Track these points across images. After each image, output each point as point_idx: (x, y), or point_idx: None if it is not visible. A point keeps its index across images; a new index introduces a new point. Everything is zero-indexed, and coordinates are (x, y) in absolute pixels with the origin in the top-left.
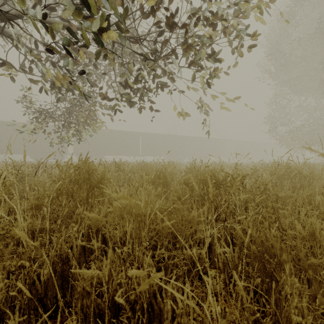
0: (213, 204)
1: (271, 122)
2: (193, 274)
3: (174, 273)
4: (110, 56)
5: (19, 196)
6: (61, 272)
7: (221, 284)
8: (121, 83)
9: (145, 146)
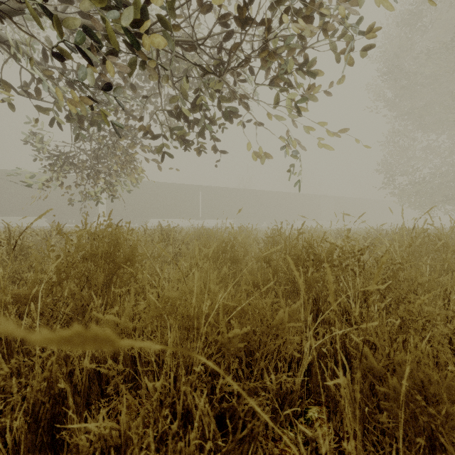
0: (312, 295)
1: (386, 170)
2: (281, 419)
3: (249, 429)
4: (150, 65)
5: (9, 280)
6: (49, 419)
7: (331, 440)
8: (170, 112)
9: (206, 205)
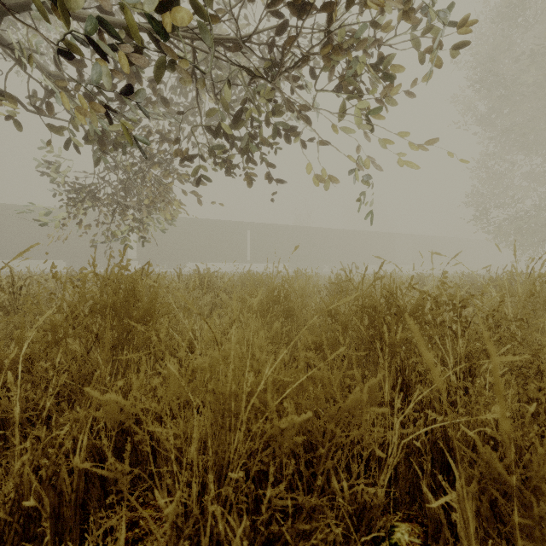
0: (394, 361)
1: (478, 202)
2: None
3: None
4: (182, 64)
5: (3, 337)
6: None
7: None
8: (210, 129)
9: (255, 246)
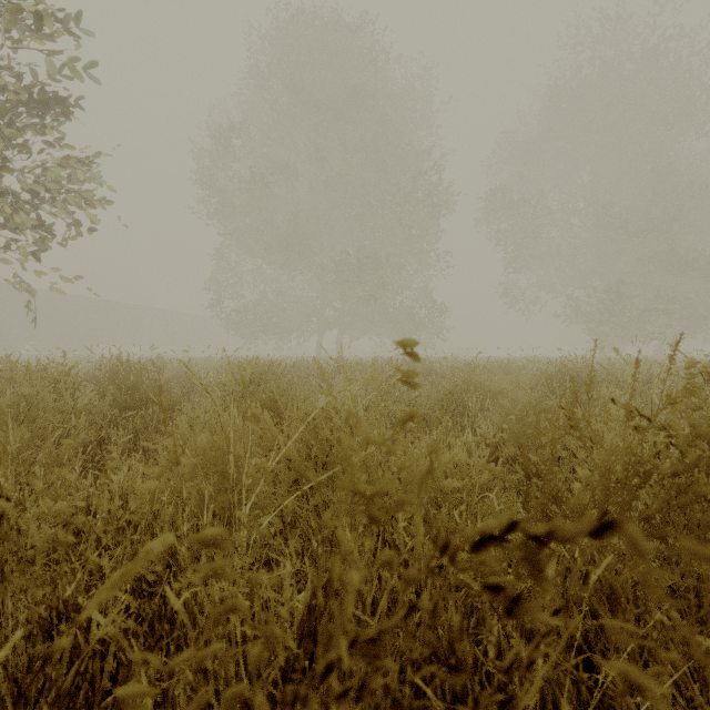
0: None
1: (215, 288)
2: None
3: None
4: None
5: None
6: None
7: None
8: None
9: None
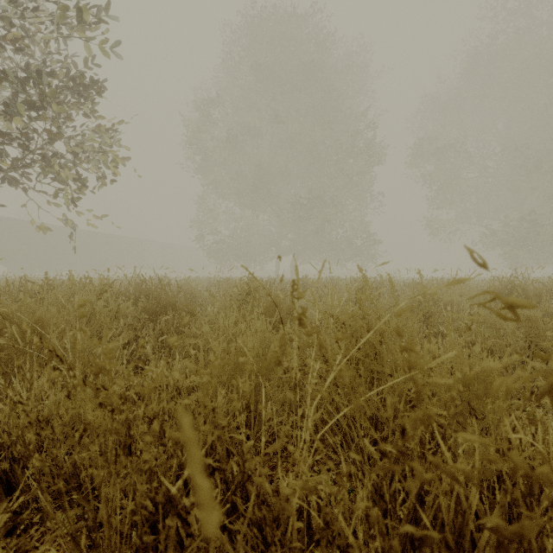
0: None
1: (198, 225)
2: None
3: None
4: None
5: None
6: None
7: None
8: None
9: None
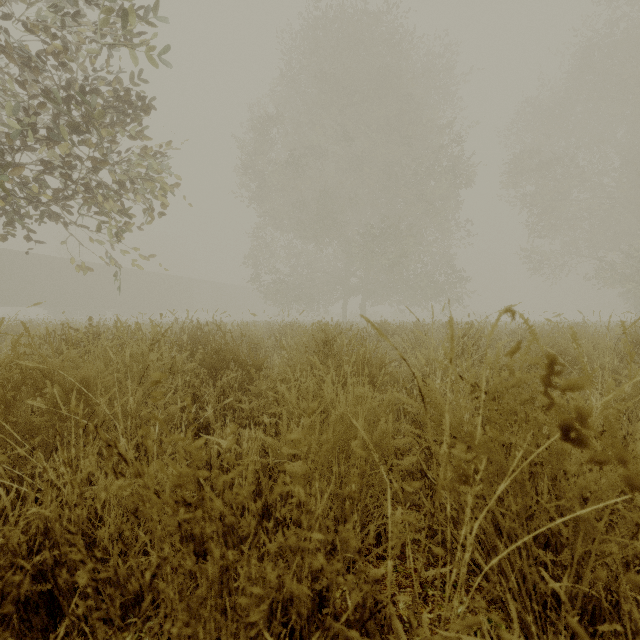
0: None
1: (254, 262)
2: None
3: None
4: None
5: None
6: None
7: None
8: None
9: None
